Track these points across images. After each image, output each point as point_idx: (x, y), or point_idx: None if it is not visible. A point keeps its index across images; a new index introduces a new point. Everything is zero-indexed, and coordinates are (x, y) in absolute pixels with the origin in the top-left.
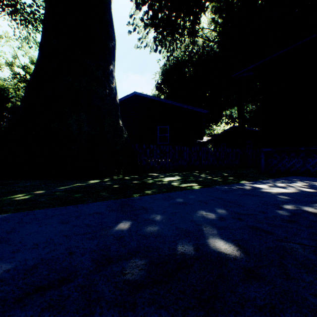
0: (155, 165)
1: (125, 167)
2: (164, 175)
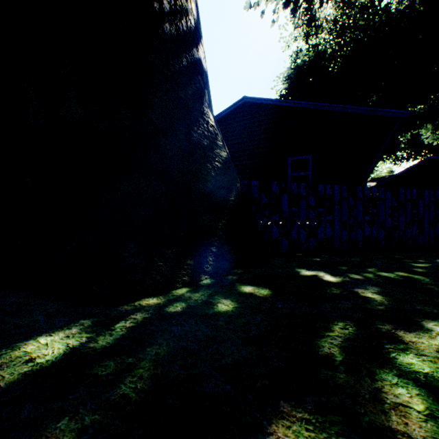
0: (304, 238)
1: (220, 246)
2: (372, 288)
